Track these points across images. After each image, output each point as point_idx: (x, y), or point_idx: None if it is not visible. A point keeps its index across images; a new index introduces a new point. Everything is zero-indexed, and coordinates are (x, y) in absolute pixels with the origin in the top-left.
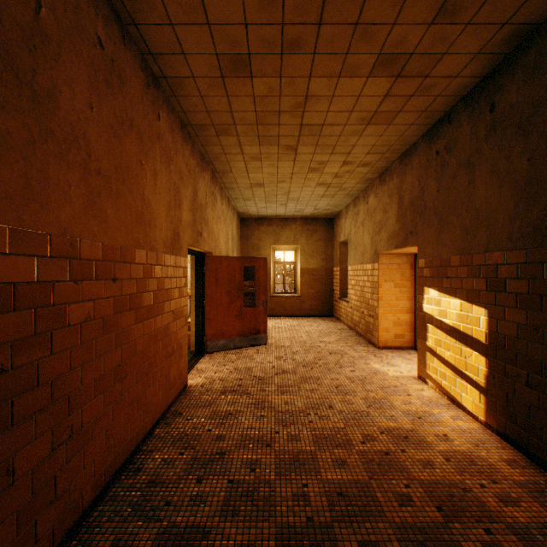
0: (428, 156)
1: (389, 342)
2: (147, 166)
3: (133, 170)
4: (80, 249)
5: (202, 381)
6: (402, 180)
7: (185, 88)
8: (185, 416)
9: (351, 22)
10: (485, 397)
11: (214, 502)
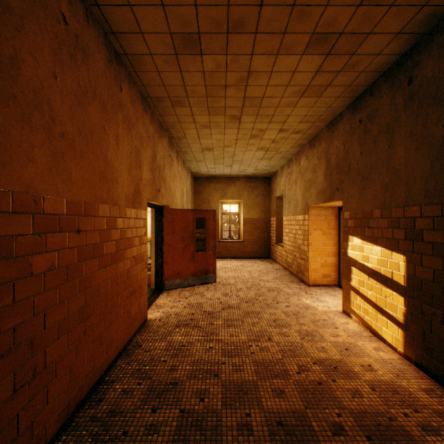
0: (352, 124)
1: (317, 280)
2: (110, 131)
3: (97, 134)
4: (44, 204)
5: (160, 315)
6: (329, 145)
7: (144, 64)
8: (144, 348)
9: (289, 4)
10: (404, 331)
11: (166, 432)
